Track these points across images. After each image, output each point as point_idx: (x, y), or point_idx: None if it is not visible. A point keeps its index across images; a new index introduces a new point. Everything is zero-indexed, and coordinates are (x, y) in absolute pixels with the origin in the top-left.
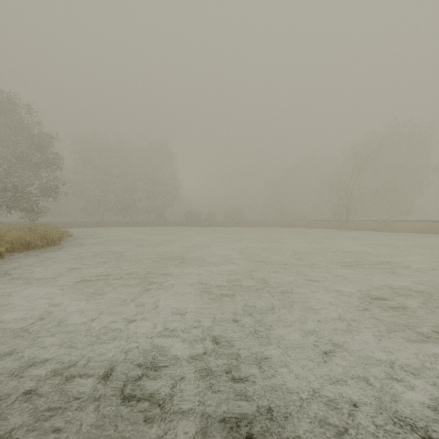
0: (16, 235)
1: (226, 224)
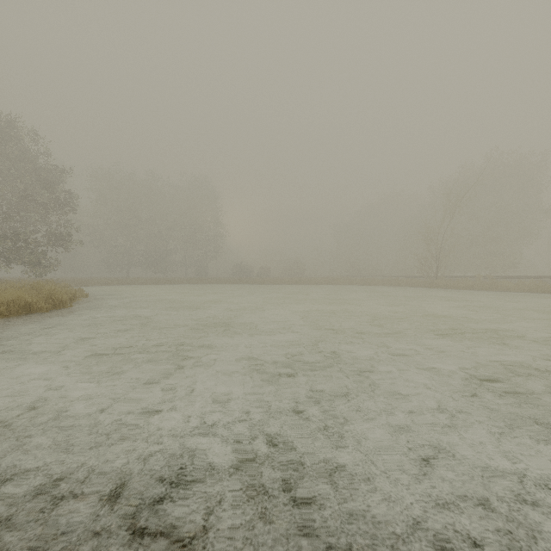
0: (13, 295)
1: (283, 281)
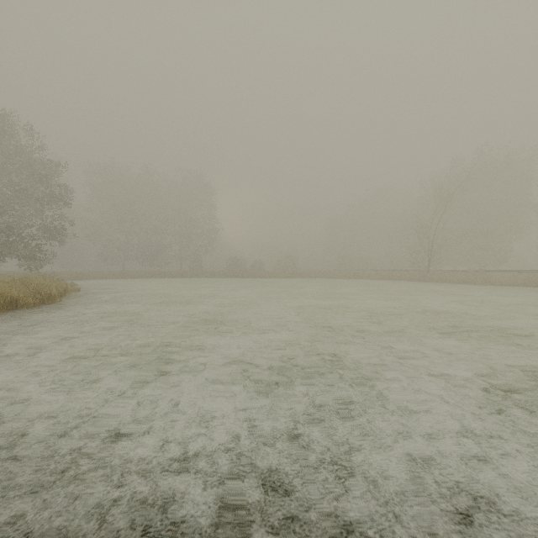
0: None
1: (277, 275)
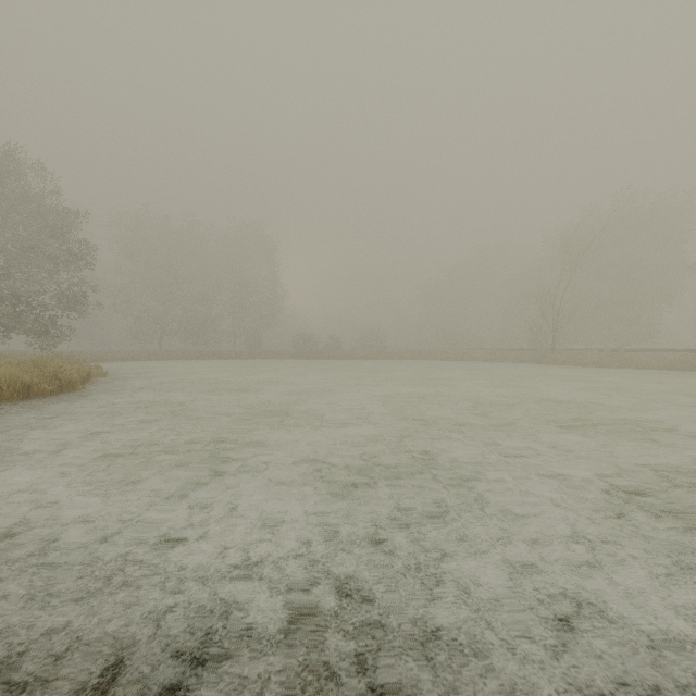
0: (6, 374)
1: (358, 356)
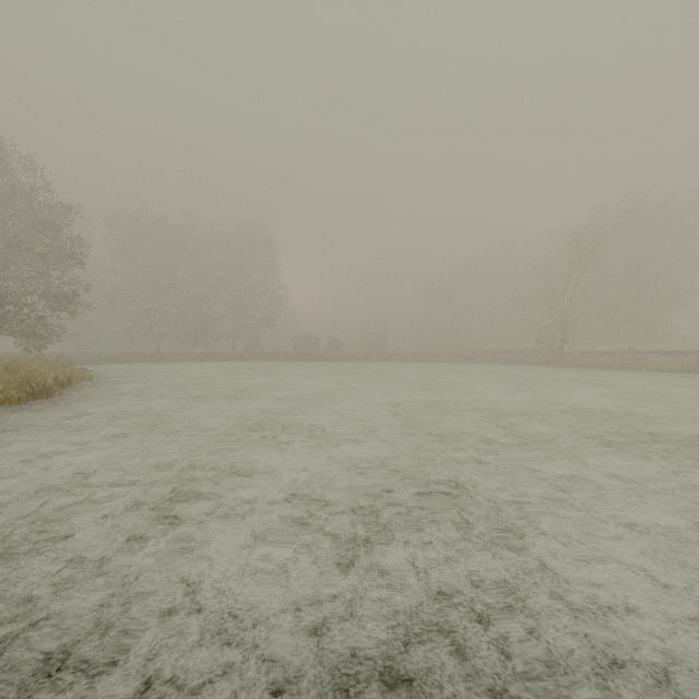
0: None
1: (359, 358)
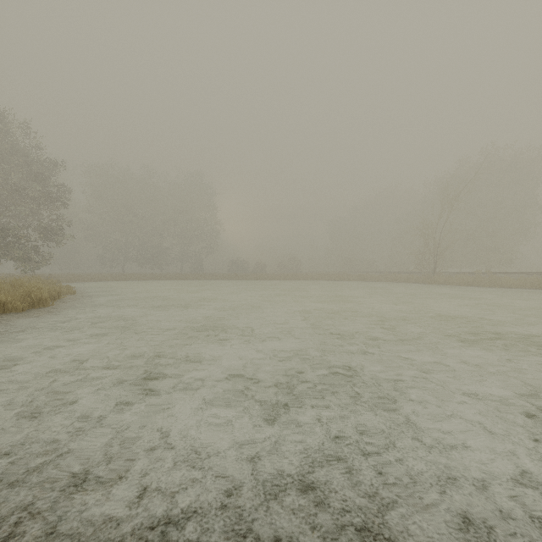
0: None
1: (279, 277)
